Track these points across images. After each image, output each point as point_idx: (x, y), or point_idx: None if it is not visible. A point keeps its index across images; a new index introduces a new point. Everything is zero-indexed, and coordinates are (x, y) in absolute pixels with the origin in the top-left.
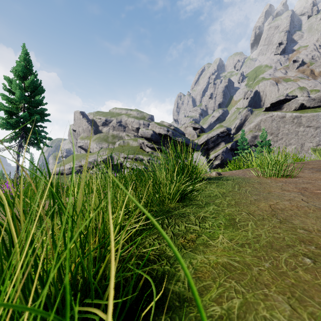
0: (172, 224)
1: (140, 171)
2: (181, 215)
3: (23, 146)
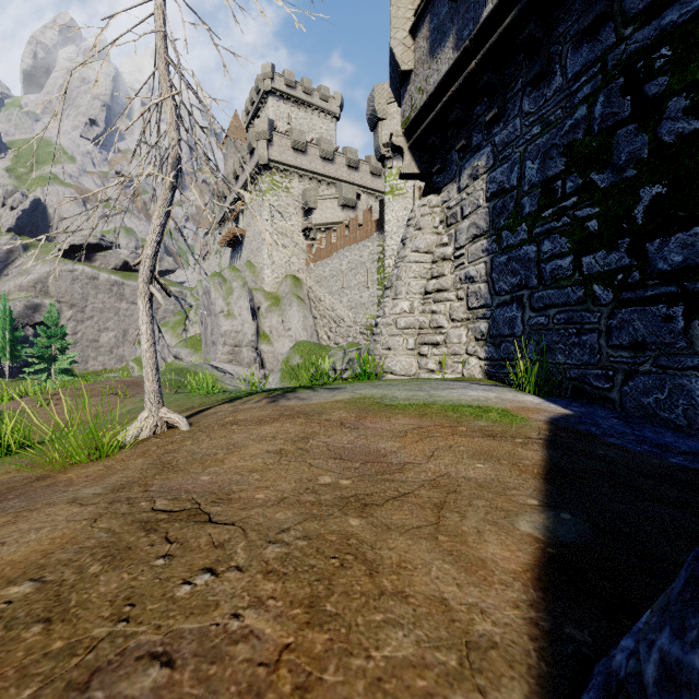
0: None
1: None
2: None
3: None
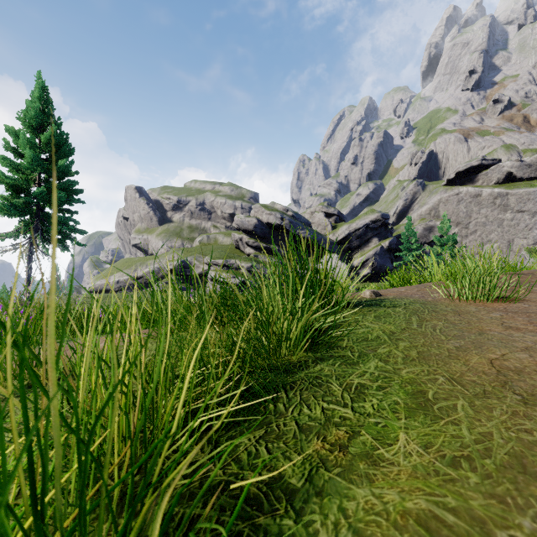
0: (295, 403)
1: (233, 289)
2: (312, 381)
3: (37, 245)
